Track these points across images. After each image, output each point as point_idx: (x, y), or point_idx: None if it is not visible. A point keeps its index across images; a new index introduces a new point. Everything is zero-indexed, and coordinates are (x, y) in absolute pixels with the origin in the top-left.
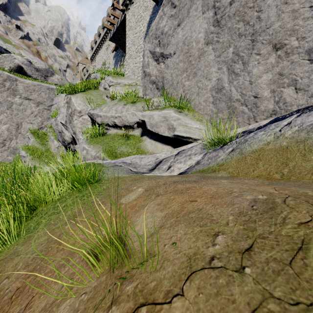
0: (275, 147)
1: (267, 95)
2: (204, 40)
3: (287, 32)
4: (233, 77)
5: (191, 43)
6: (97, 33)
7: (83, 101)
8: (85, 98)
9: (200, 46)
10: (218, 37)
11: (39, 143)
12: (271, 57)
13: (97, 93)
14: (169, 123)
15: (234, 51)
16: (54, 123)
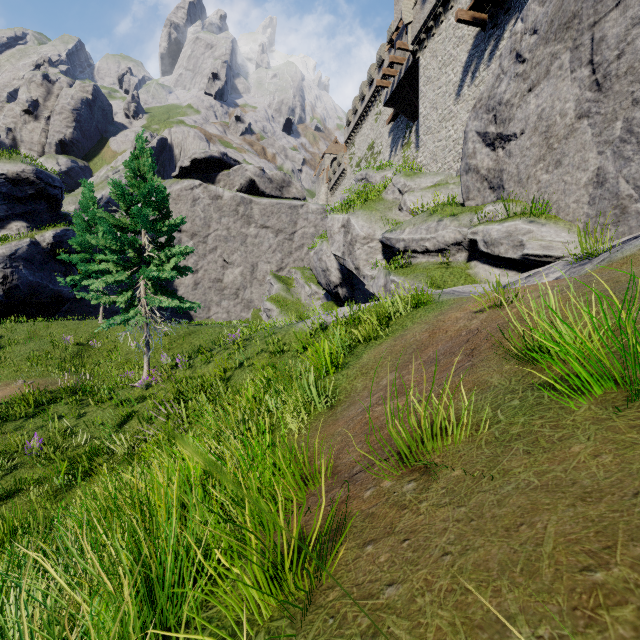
0: None
1: None
2: (575, 112)
3: None
4: (622, 164)
5: (552, 118)
6: (358, 96)
7: (367, 222)
8: (369, 216)
9: (568, 121)
10: (599, 108)
11: (286, 290)
12: None
13: (383, 206)
14: (515, 240)
15: (624, 126)
16: (315, 258)
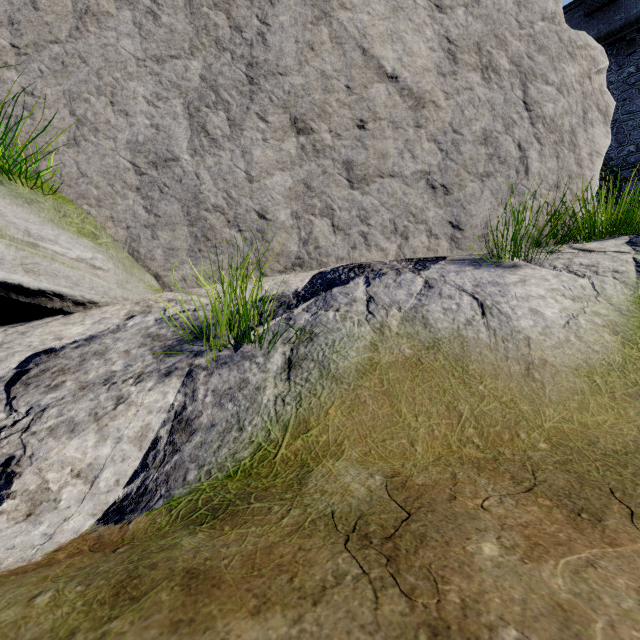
0: (396, 359)
1: (286, 220)
2: None
3: (315, 108)
4: (205, 143)
5: None
6: None
7: None
8: None
9: None
10: (157, 4)
11: None
12: (290, 142)
13: None
14: None
15: (206, 76)
16: None
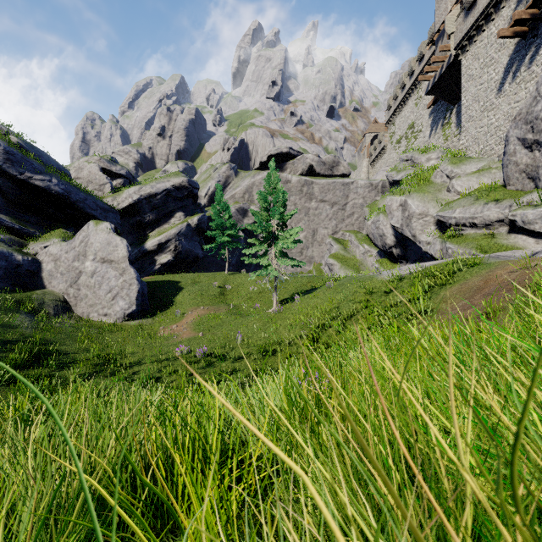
0: None
1: None
2: None
3: None
4: None
5: None
6: (398, 85)
7: (421, 202)
8: (422, 197)
9: None
10: None
11: (343, 249)
12: None
13: (433, 188)
14: None
15: None
16: (372, 227)
